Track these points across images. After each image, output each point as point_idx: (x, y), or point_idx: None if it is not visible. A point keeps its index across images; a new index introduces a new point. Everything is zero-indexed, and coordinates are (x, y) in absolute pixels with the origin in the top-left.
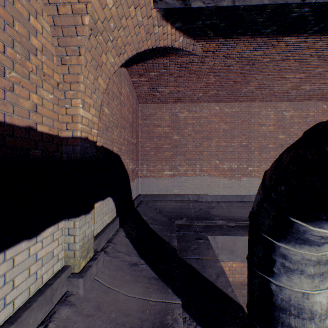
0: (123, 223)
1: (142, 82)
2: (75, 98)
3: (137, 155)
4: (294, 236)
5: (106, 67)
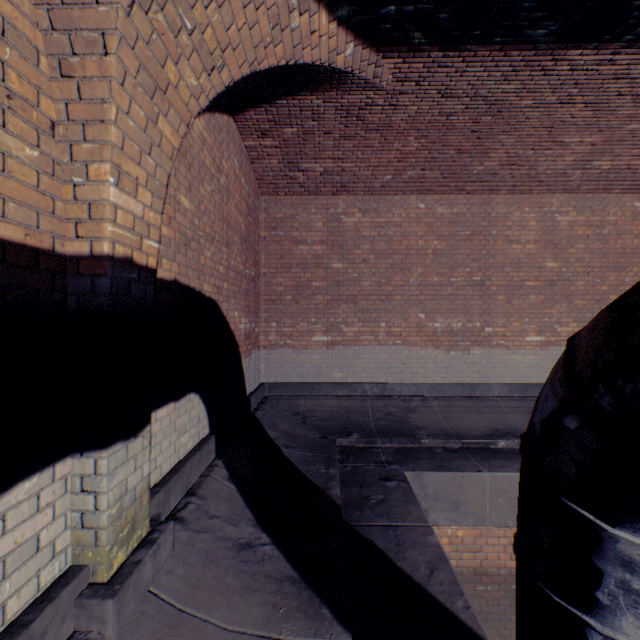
0: (224, 447)
1: (267, 150)
2: (97, 160)
3: (257, 301)
4: None
5: (178, 96)
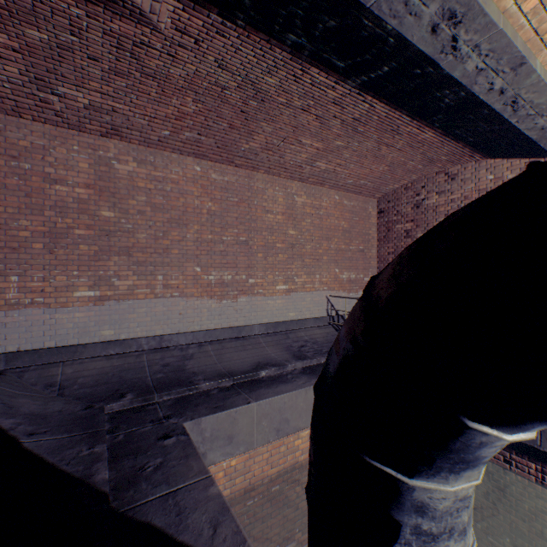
0: None
1: (0, 49)
2: None
3: None
4: (452, 458)
5: None
